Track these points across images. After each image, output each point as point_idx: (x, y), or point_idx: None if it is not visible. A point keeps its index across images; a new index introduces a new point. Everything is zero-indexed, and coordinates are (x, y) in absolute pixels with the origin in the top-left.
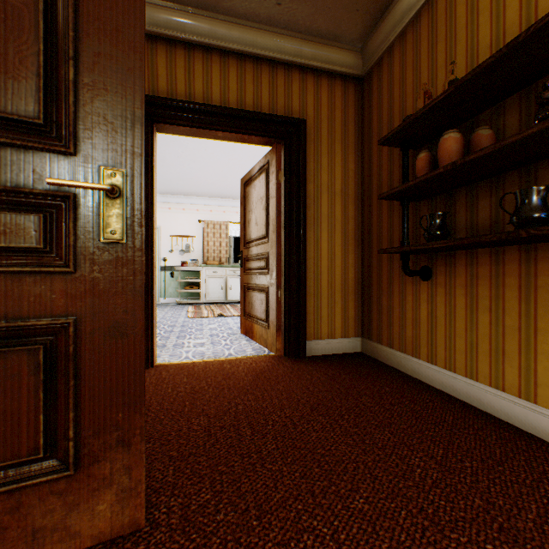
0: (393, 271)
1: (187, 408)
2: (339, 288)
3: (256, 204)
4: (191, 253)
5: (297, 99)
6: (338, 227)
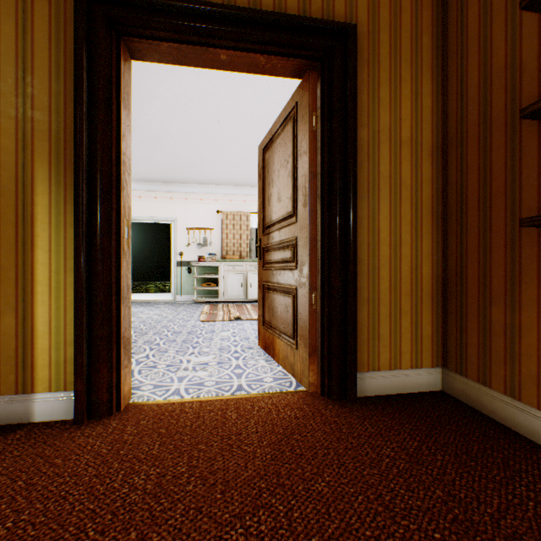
0: (520, 263)
1: None
2: (407, 291)
3: (279, 171)
4: (209, 247)
5: None
6: (405, 196)
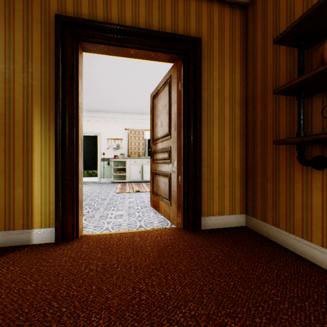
0: (279, 161)
1: (91, 296)
2: (227, 175)
3: (161, 110)
4: (120, 150)
5: (193, 23)
6: (226, 126)
